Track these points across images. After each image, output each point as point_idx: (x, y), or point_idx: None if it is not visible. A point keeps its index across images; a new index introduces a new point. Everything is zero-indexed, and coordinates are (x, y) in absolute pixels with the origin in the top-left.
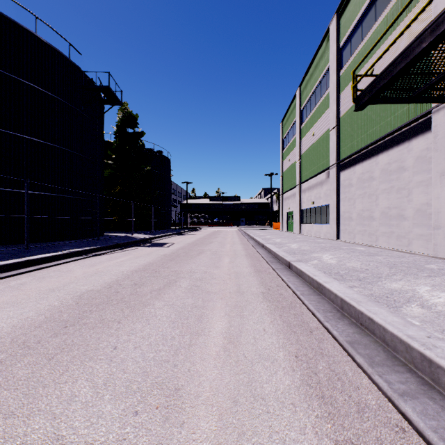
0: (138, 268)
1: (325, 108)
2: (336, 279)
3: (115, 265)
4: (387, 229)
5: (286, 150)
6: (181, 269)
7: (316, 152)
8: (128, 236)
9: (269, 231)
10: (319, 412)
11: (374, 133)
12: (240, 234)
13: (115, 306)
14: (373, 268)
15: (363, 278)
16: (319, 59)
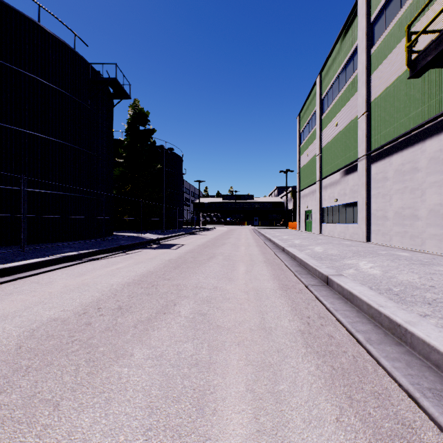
0: (133, 280)
1: (352, 93)
2: (393, 300)
3: (107, 274)
4: (438, 231)
5: (304, 144)
6: (185, 282)
7: (339, 144)
8: (137, 236)
9: (285, 230)
10: None
11: (419, 115)
12: (254, 234)
13: (70, 357)
14: (441, 284)
15: (433, 301)
16: (344, 40)
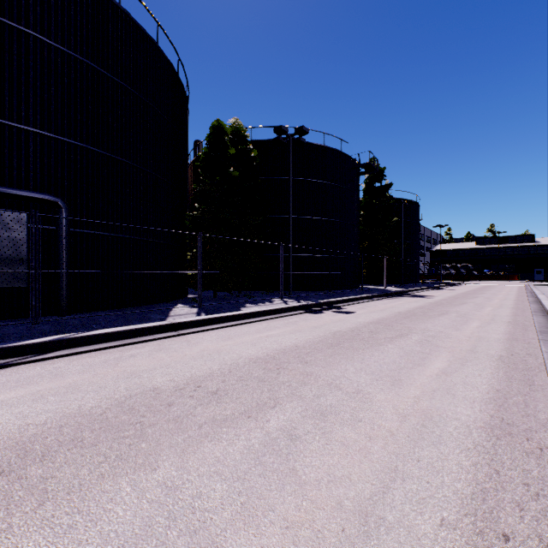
0: (416, 307)
1: None
2: None
3: (398, 305)
4: None
5: None
6: (448, 310)
7: None
8: (382, 288)
9: None
10: (507, 335)
11: None
12: (521, 291)
13: (419, 316)
14: None
15: None
16: None
